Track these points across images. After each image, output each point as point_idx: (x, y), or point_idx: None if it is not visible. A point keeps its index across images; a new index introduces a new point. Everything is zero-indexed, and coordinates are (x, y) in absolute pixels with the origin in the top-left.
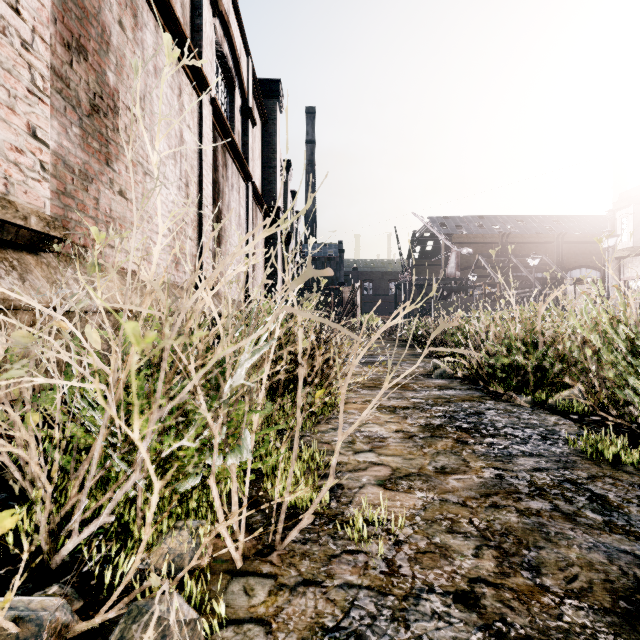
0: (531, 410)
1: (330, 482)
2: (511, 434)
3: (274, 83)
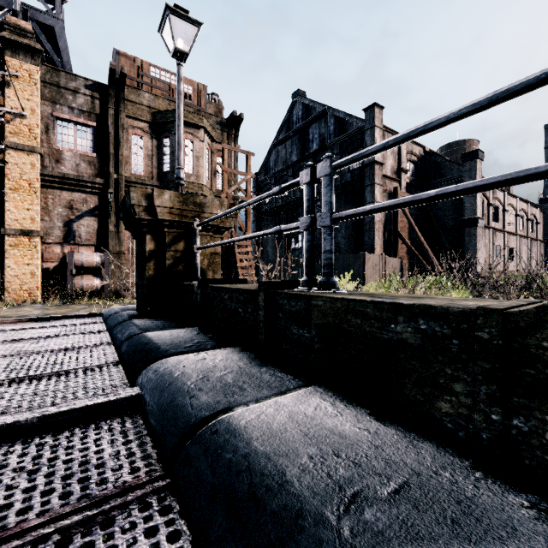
0: None
1: None
2: None
3: None
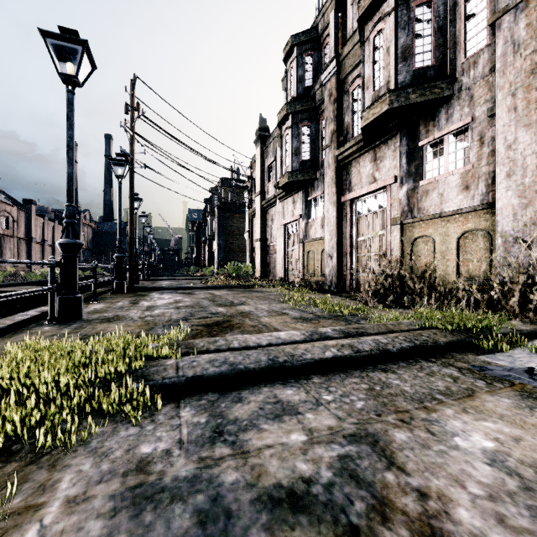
0: None
1: None
2: None
3: (31, 200)
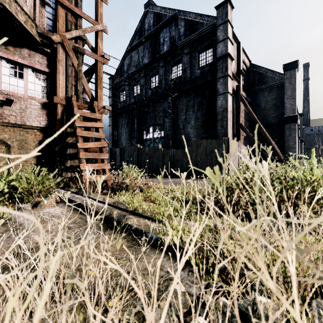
0: None
1: None
2: None
3: (302, 114)
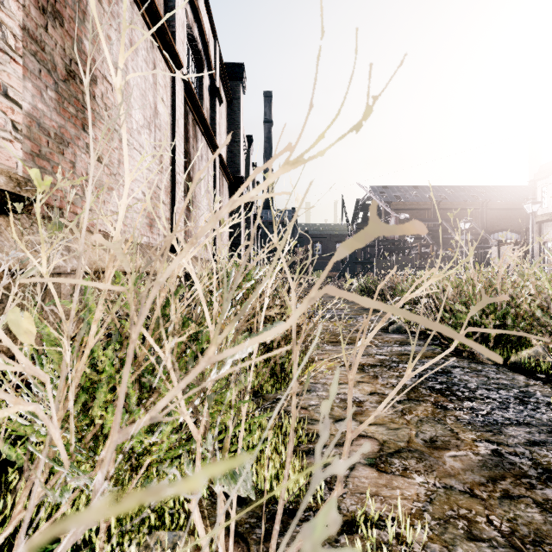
0: (496, 368)
1: (338, 491)
2: (488, 397)
3: (238, 67)
